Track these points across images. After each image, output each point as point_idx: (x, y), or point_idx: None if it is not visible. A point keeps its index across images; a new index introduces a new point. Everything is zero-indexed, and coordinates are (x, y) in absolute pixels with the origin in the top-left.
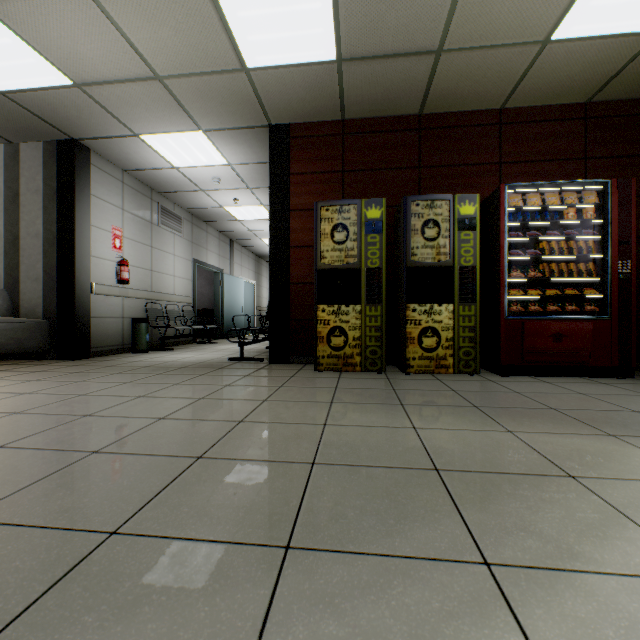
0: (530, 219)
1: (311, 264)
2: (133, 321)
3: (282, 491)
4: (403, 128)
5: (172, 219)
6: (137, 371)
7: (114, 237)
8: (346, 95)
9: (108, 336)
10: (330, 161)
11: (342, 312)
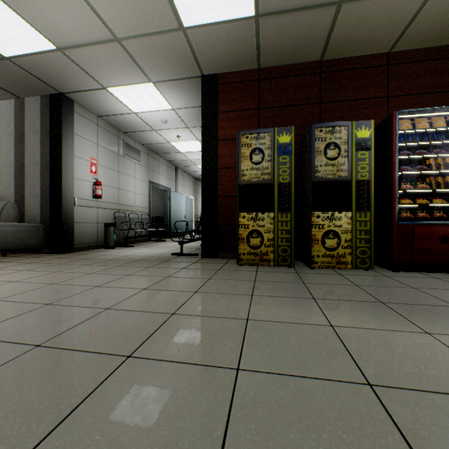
0: (418, 140)
1: (234, 181)
2: (104, 225)
3: (205, 411)
4: (307, 72)
5: (133, 152)
6: (102, 263)
7: (91, 164)
8: (262, 47)
9: (86, 236)
10: (249, 101)
11: (259, 218)
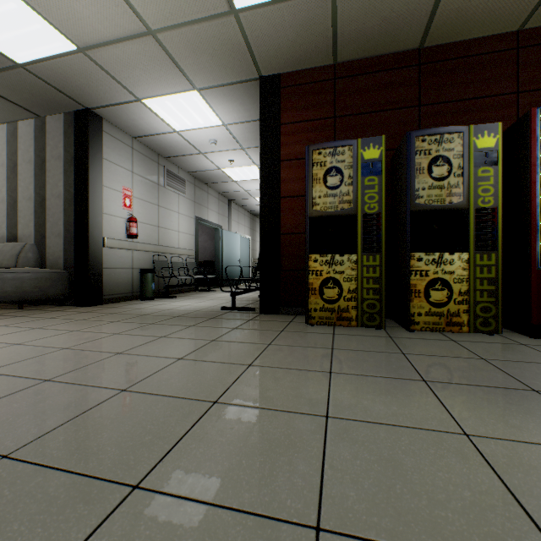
0: None
1: (301, 214)
2: (141, 271)
3: None
4: (400, 65)
5: (176, 181)
6: (133, 320)
7: (124, 197)
8: (339, 32)
9: (119, 285)
10: (321, 108)
11: (336, 262)
